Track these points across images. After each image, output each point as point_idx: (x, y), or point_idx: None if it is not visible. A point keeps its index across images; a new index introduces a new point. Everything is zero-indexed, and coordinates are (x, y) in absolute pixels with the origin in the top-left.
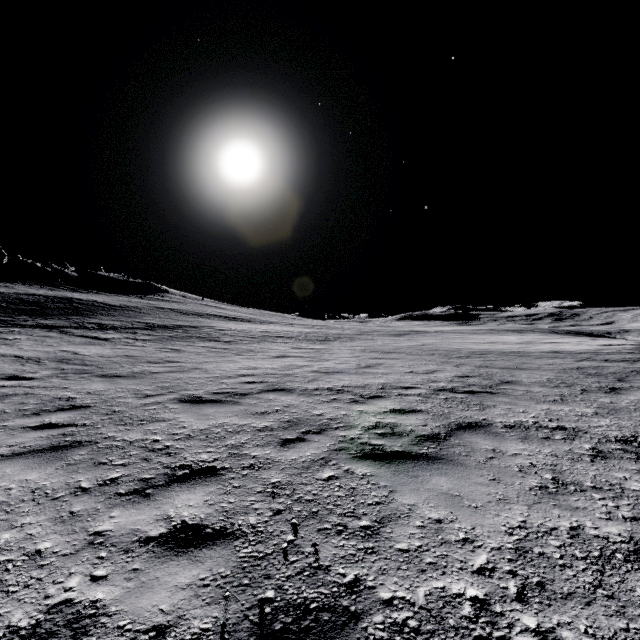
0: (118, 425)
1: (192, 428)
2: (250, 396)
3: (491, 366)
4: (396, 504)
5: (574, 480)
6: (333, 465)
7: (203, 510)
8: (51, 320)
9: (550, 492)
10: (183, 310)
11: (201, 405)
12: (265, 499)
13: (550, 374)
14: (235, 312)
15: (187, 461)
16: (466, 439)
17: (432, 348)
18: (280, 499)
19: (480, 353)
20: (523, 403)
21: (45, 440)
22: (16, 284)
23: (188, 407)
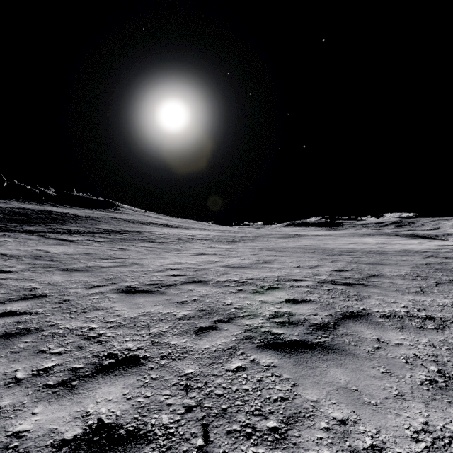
0: (64, 313)
1: (124, 316)
2: (174, 287)
3: (359, 262)
4: (300, 400)
5: None
6: (240, 355)
7: (120, 406)
8: (34, 227)
9: (441, 387)
10: (131, 219)
11: (134, 295)
12: (179, 393)
13: (406, 269)
14: (168, 221)
15: (114, 350)
16: (352, 328)
17: (312, 247)
18: (192, 393)
19: (348, 251)
20: (392, 294)
21: (1, 327)
22: (12, 201)
23: (124, 297)
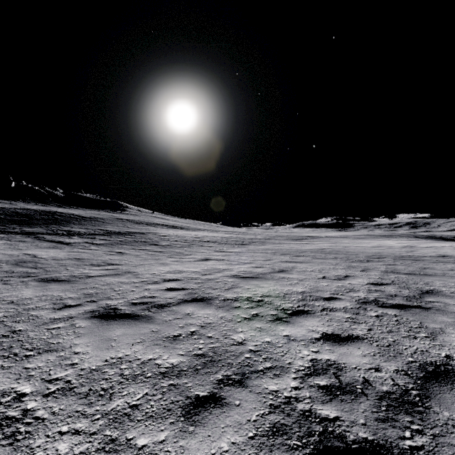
0: None
1: (81, 367)
2: (167, 309)
3: (396, 271)
4: None
5: None
6: None
7: None
8: (34, 228)
9: None
10: (136, 220)
11: (111, 322)
12: None
13: None
14: (175, 222)
15: None
16: None
17: (332, 252)
18: None
19: (376, 257)
20: None
21: None
22: (18, 202)
23: (96, 325)
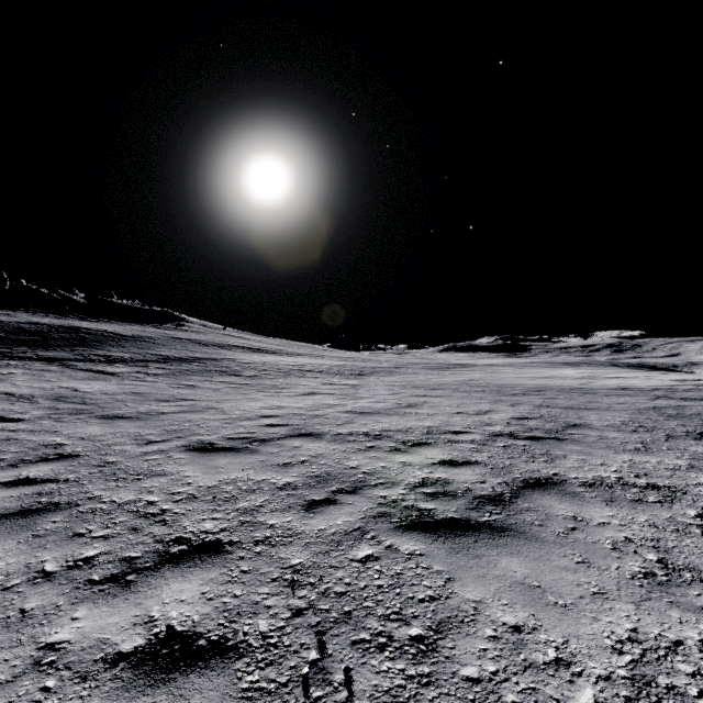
0: (108, 481)
1: (198, 485)
2: (271, 443)
3: (553, 405)
4: (457, 600)
5: (688, 563)
6: (371, 539)
7: (198, 608)
8: (54, 352)
9: (660, 582)
10: (202, 341)
11: (212, 454)
12: (282, 591)
13: (624, 415)
14: (260, 343)
15: (186, 532)
16: (537, 502)
17: (482, 384)
18: (302, 591)
19: (537, 390)
20: (599, 452)
21: (15, 501)
22: (18, 312)
23: (196, 457)
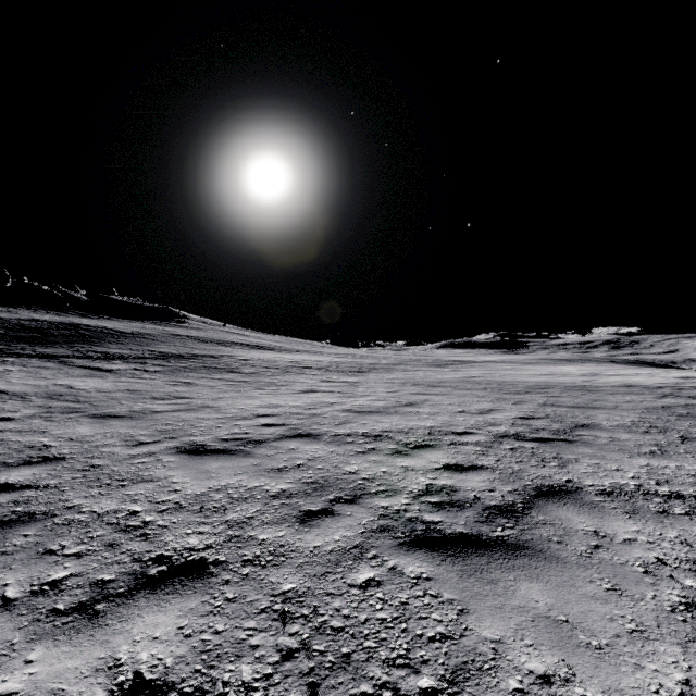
0: (91, 487)
1: (185, 493)
2: (266, 444)
3: (557, 404)
4: (472, 639)
5: None
6: (372, 558)
7: (172, 648)
8: (52, 349)
9: None
10: (202, 337)
11: (204, 457)
12: (270, 626)
13: (633, 415)
14: (259, 339)
15: (168, 549)
16: (553, 513)
17: (482, 381)
18: (293, 626)
19: (540, 387)
20: (613, 456)
21: None
22: (20, 309)
23: (187, 460)
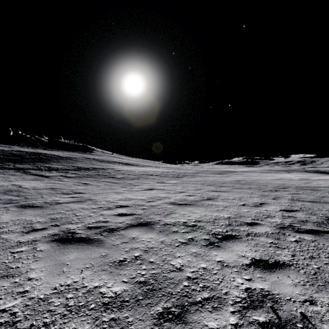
0: None
1: (30, 296)
2: (116, 233)
3: (301, 199)
4: None
5: None
6: None
7: None
8: (24, 165)
9: None
10: (100, 159)
11: (67, 246)
12: None
13: None
14: (128, 160)
15: None
16: None
17: (246, 183)
18: None
19: (282, 187)
20: None
21: None
22: (15, 146)
23: (54, 249)
